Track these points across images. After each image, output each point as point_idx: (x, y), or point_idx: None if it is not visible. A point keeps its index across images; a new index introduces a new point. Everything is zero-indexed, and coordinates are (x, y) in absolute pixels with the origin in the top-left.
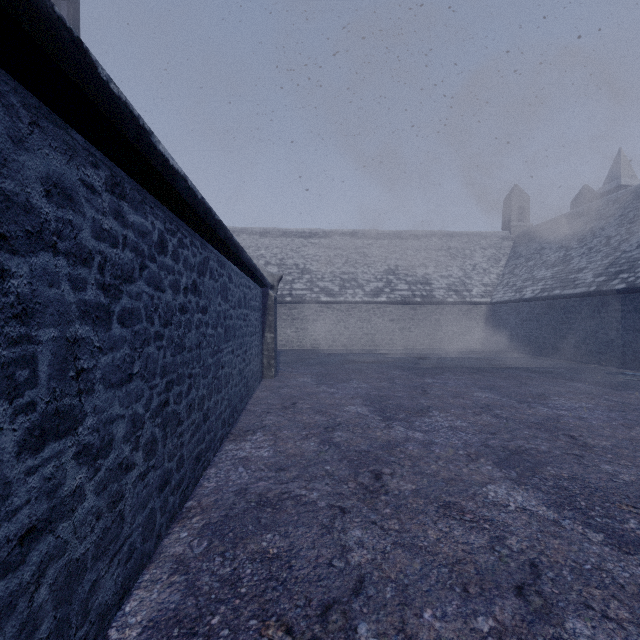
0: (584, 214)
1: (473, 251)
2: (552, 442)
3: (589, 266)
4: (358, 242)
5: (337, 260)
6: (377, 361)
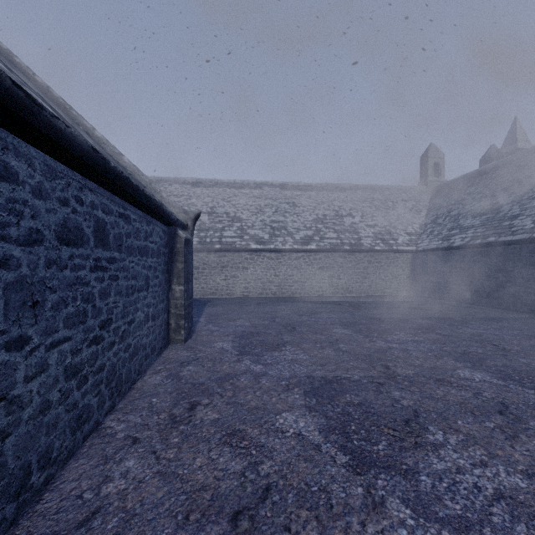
0: (503, 166)
1: (395, 203)
2: None
3: (525, 212)
4: (287, 193)
5: (267, 209)
6: (310, 313)
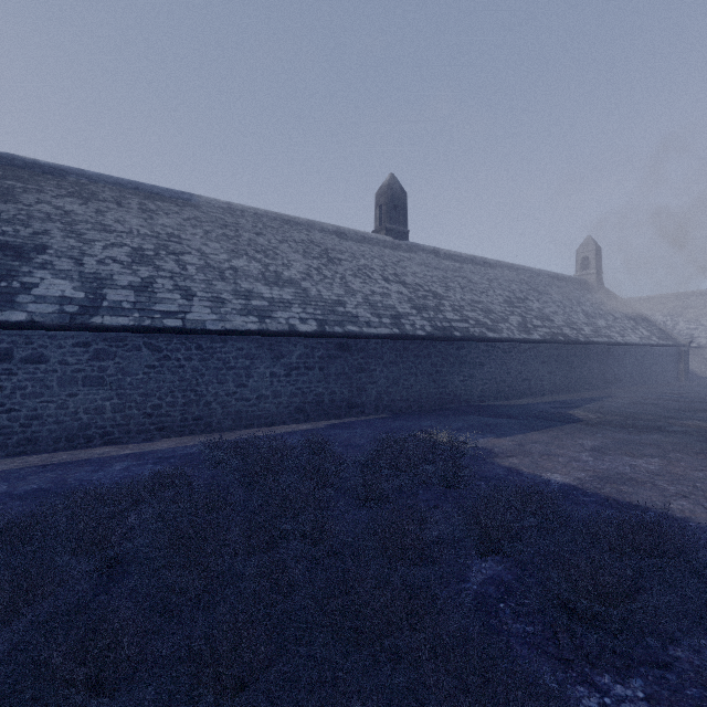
0: None
1: None
2: None
3: None
4: None
5: None
6: None
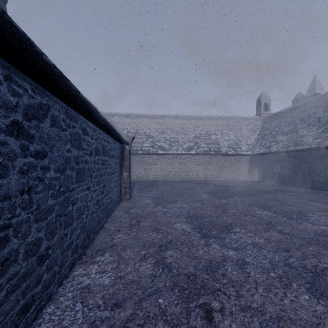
0: (302, 106)
1: (241, 126)
2: None
3: (309, 133)
4: (179, 121)
5: (167, 131)
6: (191, 188)
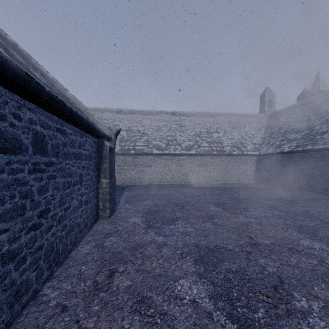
0: (313, 101)
1: (245, 124)
2: None
3: None
4: (177, 118)
5: (164, 128)
6: (193, 195)
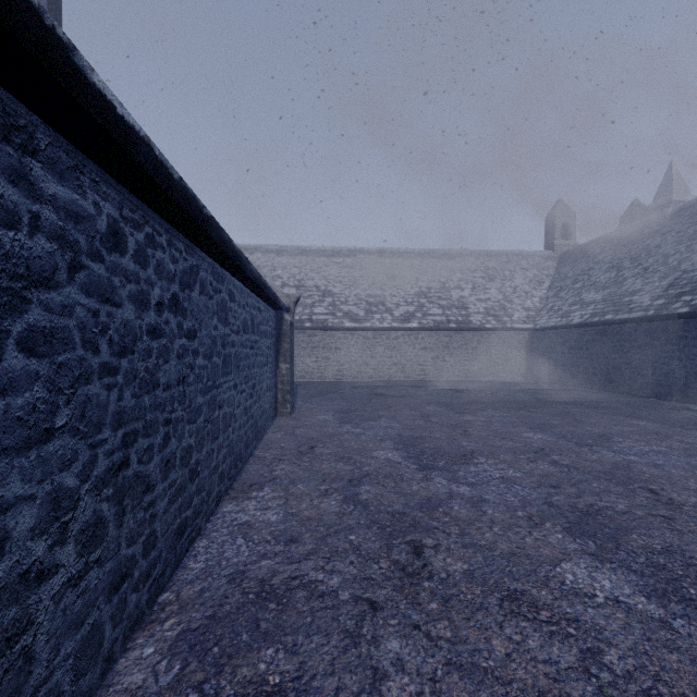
0: (637, 231)
1: (513, 272)
2: (630, 498)
3: (645, 288)
4: (386, 262)
5: (363, 281)
6: (408, 395)
